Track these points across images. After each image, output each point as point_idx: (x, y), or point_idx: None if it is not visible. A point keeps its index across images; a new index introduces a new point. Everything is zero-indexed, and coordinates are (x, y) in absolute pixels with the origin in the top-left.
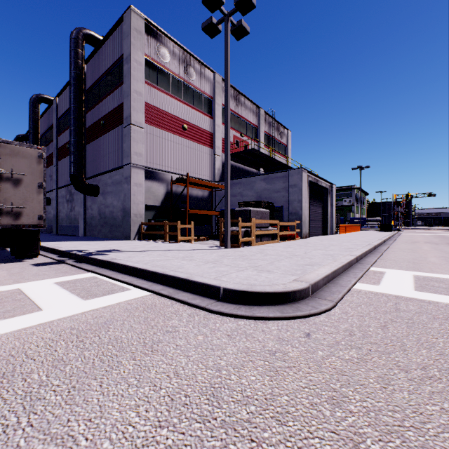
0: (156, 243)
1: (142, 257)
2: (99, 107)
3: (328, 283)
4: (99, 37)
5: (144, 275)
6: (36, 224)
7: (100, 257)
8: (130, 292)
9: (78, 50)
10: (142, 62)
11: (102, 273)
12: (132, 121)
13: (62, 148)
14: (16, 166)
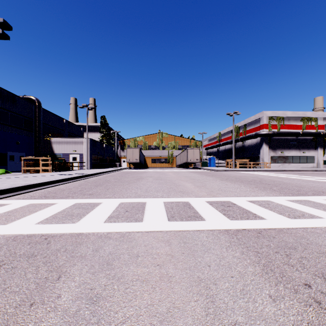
0: None
1: None
2: None
3: None
4: None
5: None
6: None
7: None
8: None
9: None
10: None
11: None
12: None
13: None
14: None
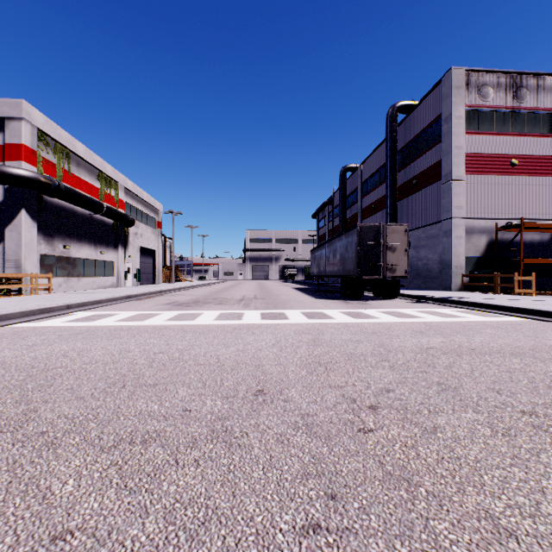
0: (485, 294)
1: (497, 302)
2: (410, 168)
3: None
4: (410, 103)
5: (515, 311)
6: (402, 276)
7: (460, 300)
8: (512, 318)
9: (393, 124)
10: (462, 116)
11: (473, 308)
12: (452, 177)
13: (366, 209)
14: (393, 239)
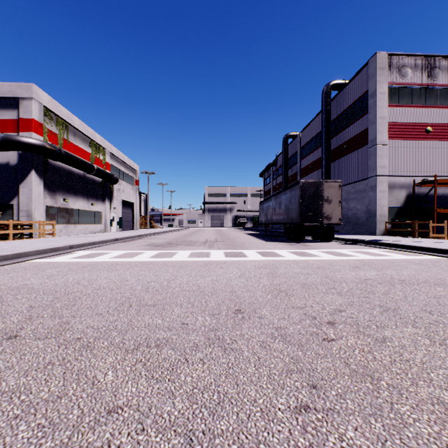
0: (405, 238)
1: (416, 244)
2: (341, 135)
3: None
4: (341, 82)
5: (432, 251)
6: (337, 223)
7: (386, 242)
8: (431, 256)
9: (328, 99)
10: (385, 92)
11: (397, 249)
12: (377, 142)
13: (304, 168)
14: (329, 193)
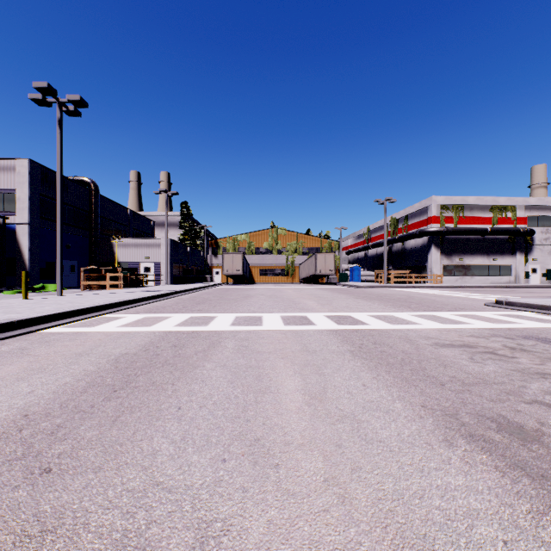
0: None
1: None
2: None
3: (529, 308)
4: None
5: None
6: None
7: None
8: None
9: None
10: None
11: None
12: None
13: None
14: None
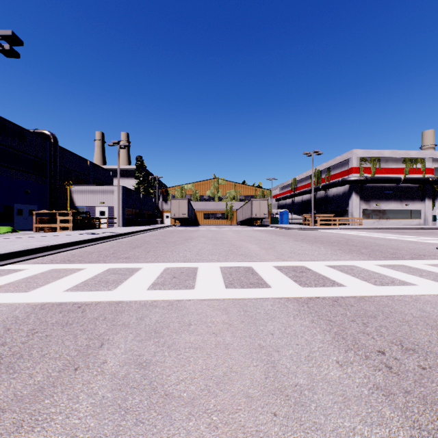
0: None
1: None
2: None
3: None
4: None
5: None
6: None
7: None
8: None
9: None
10: None
11: None
12: None
13: None
14: None
